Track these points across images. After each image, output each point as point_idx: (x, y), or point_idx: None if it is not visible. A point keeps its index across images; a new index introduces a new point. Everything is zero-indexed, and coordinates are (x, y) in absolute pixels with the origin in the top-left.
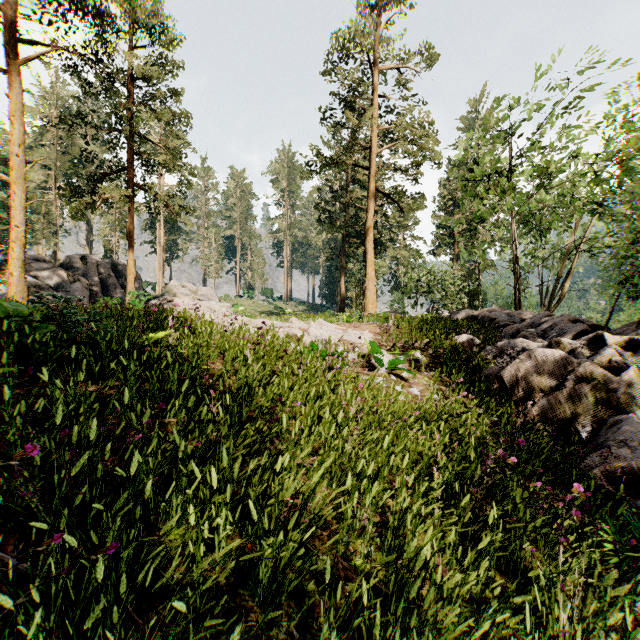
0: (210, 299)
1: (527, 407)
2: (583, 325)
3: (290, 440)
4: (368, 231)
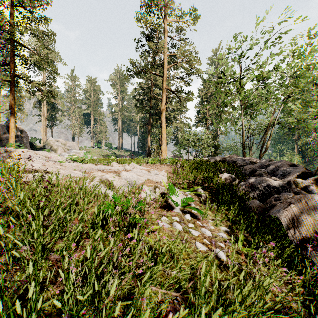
0: (74, 148)
1: (306, 248)
2: (301, 168)
3: None
4: (163, 111)
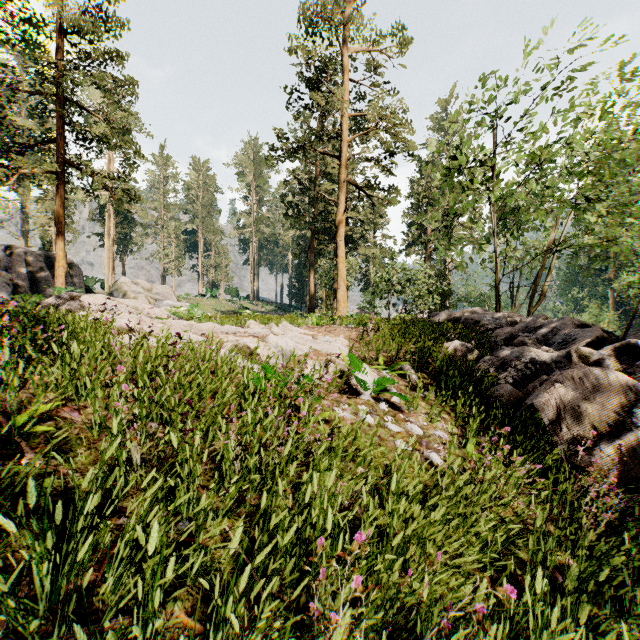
0: (167, 298)
1: (577, 453)
2: (596, 330)
3: None
4: (339, 225)
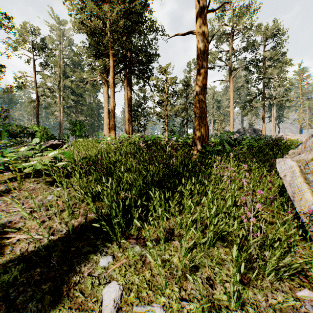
0: None
1: None
2: None
3: None
4: None
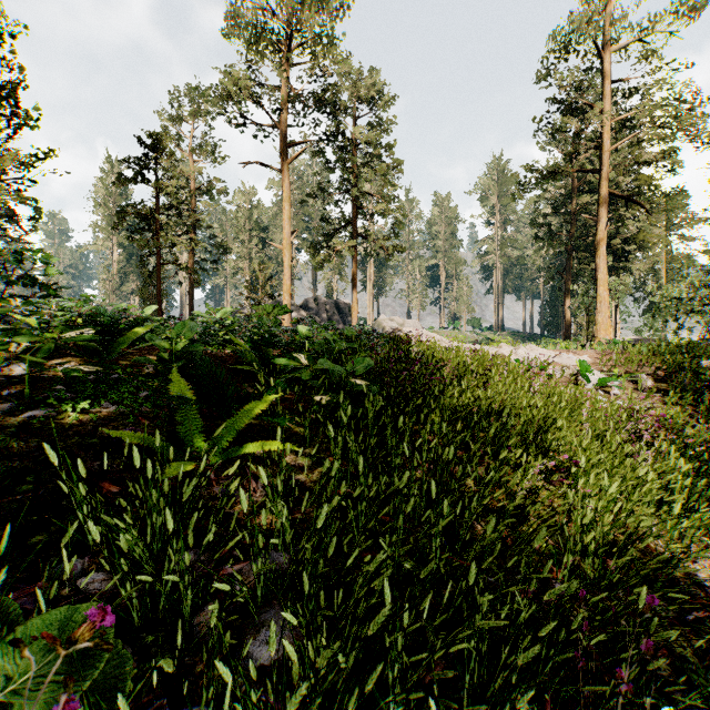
0: None
1: None
2: None
3: (495, 386)
4: (599, 244)
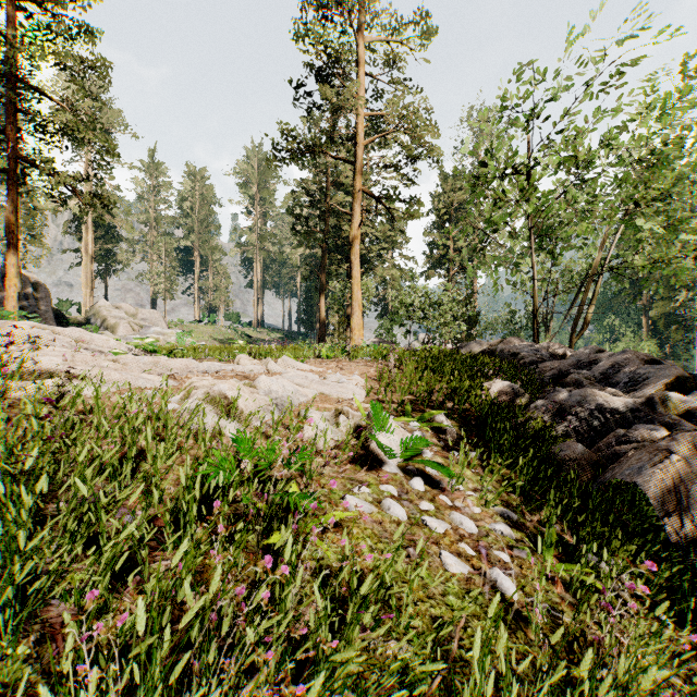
0: (155, 324)
1: None
2: (674, 368)
3: None
4: (354, 241)
